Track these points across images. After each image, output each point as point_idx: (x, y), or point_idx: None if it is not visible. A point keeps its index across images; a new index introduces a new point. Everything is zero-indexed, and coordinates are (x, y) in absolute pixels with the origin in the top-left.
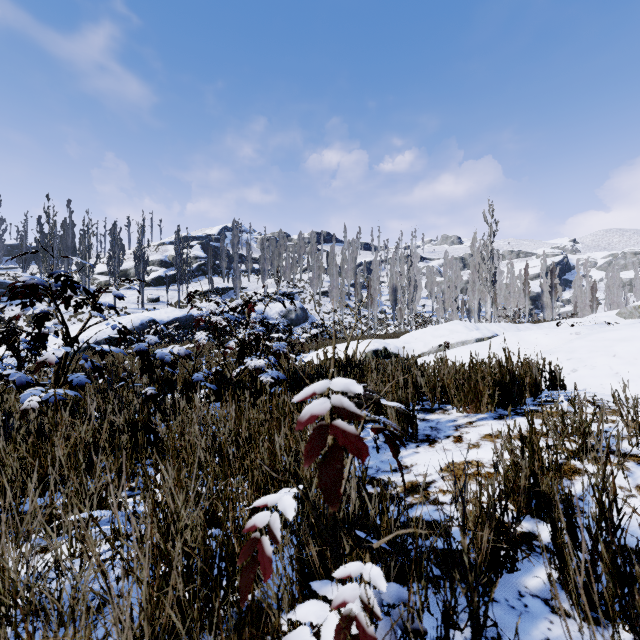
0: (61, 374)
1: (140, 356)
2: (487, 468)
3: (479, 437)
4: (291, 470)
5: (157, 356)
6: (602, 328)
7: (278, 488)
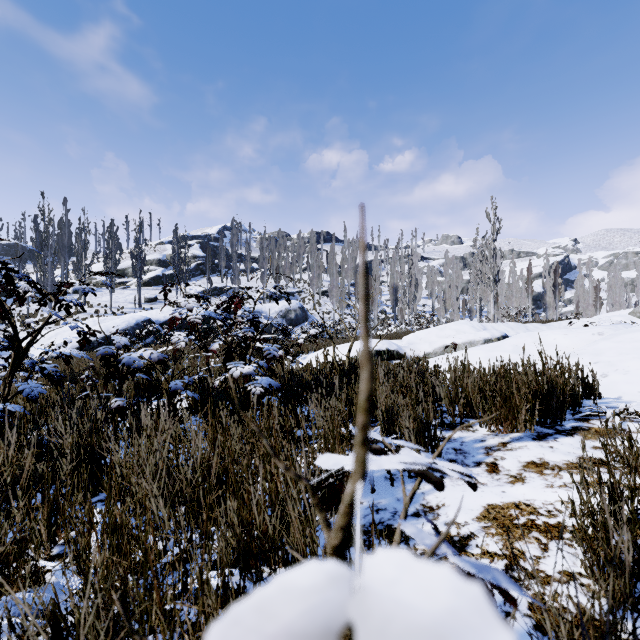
0: (7, 383)
1: (105, 361)
2: (544, 517)
3: (520, 466)
4: (275, 537)
5: (123, 361)
6: (629, 328)
7: (256, 565)
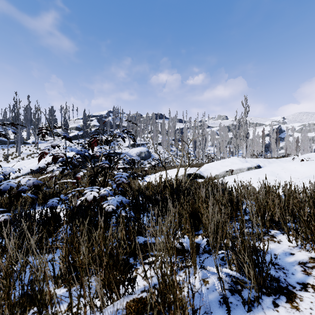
0: None
1: None
2: None
3: None
4: None
5: (0, 187)
6: None
7: None
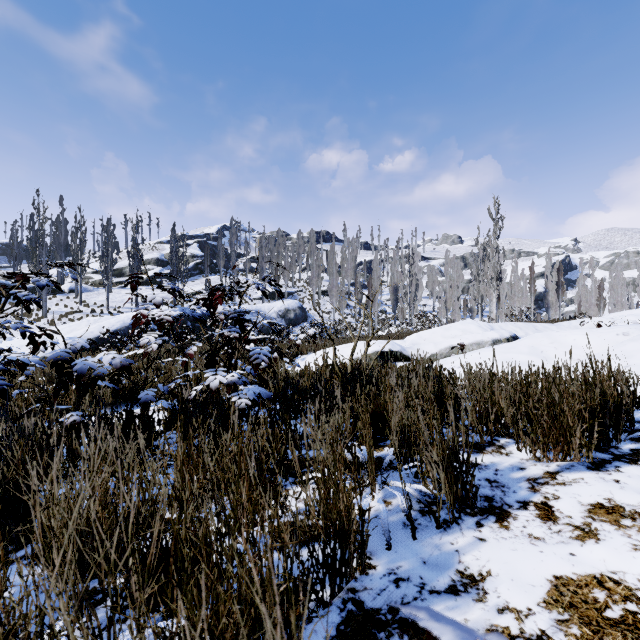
0: None
1: (56, 368)
2: None
3: (584, 510)
4: None
5: (75, 369)
6: None
7: None
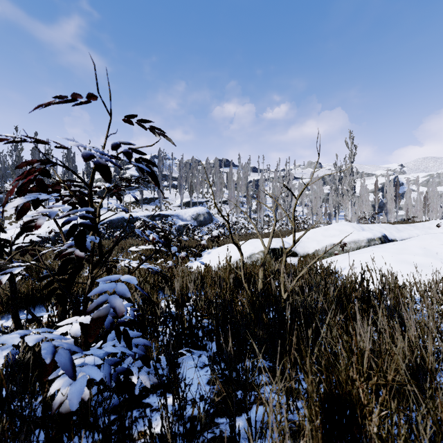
0: None
1: None
2: None
3: None
4: None
5: None
6: None
7: None
